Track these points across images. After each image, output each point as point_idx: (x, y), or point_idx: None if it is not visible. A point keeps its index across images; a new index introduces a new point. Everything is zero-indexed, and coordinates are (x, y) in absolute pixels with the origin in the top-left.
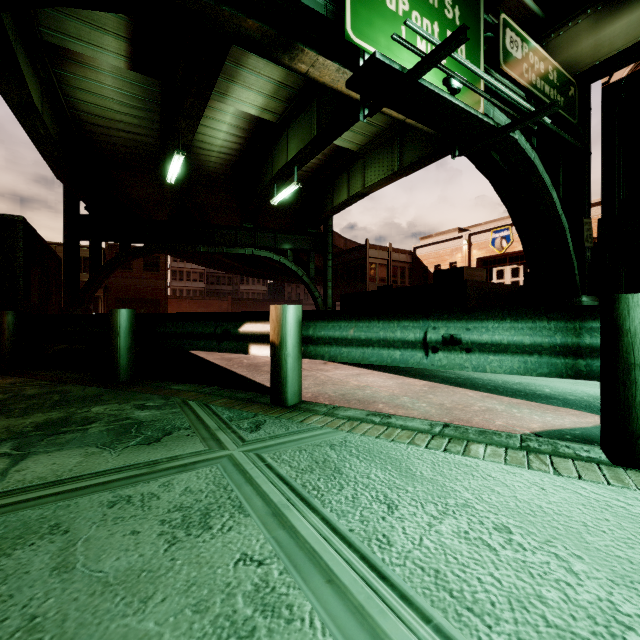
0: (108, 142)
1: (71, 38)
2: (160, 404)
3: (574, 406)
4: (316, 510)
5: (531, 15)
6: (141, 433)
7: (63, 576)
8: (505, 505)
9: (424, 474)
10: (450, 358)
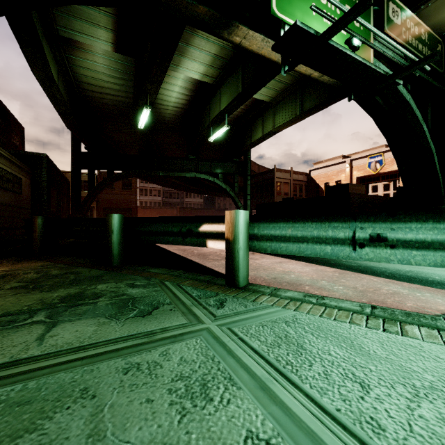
0: (100, 102)
1: (77, 32)
2: (145, 283)
3: None
4: (297, 386)
5: None
6: (136, 307)
7: (97, 444)
8: None
9: (377, 353)
10: (376, 252)
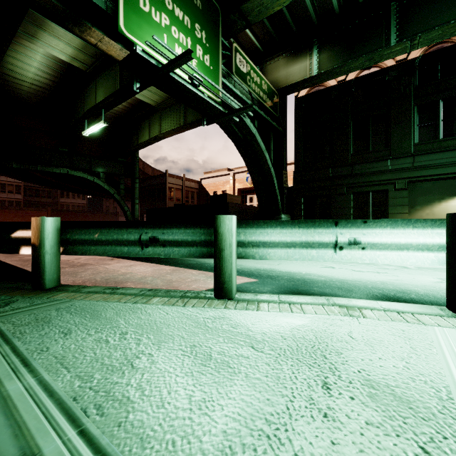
0: None
1: None
2: None
3: (242, 274)
4: (11, 344)
5: (256, 47)
6: None
7: None
8: (138, 323)
9: (107, 316)
10: (154, 250)
